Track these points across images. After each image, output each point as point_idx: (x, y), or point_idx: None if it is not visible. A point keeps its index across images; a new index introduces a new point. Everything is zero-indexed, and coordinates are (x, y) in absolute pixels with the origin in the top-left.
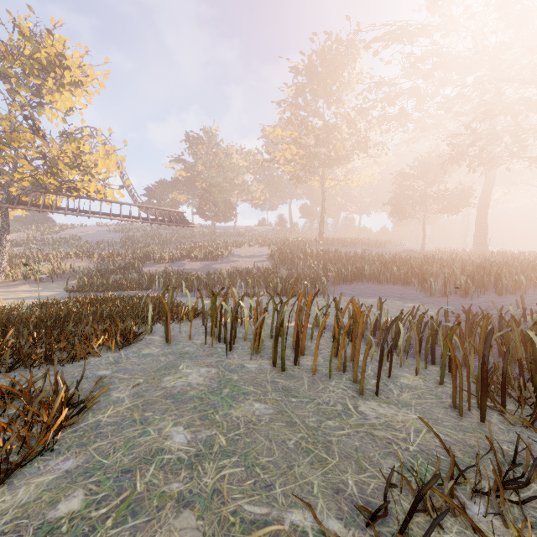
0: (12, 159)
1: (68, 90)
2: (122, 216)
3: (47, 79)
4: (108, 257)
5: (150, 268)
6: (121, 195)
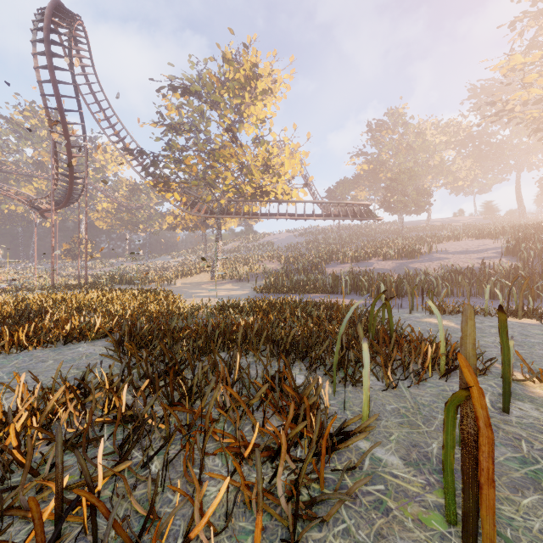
0: (220, 174)
1: (260, 99)
2: (305, 215)
3: (245, 97)
4: (293, 258)
5: (333, 268)
6: (304, 194)
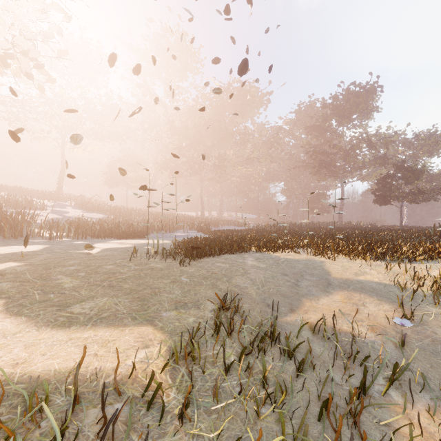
0: None
1: None
2: None
3: None
4: None
5: None
6: None
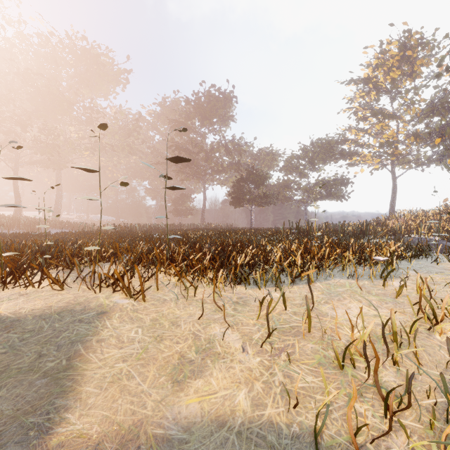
0: None
1: None
2: None
3: None
4: None
5: None
6: None
